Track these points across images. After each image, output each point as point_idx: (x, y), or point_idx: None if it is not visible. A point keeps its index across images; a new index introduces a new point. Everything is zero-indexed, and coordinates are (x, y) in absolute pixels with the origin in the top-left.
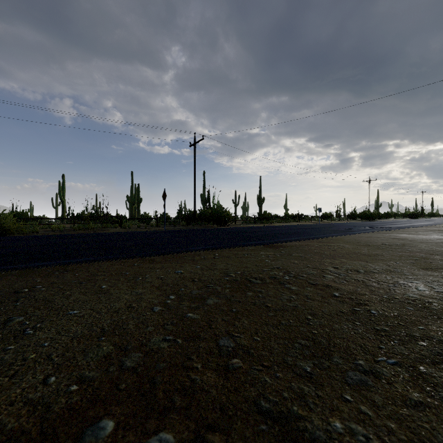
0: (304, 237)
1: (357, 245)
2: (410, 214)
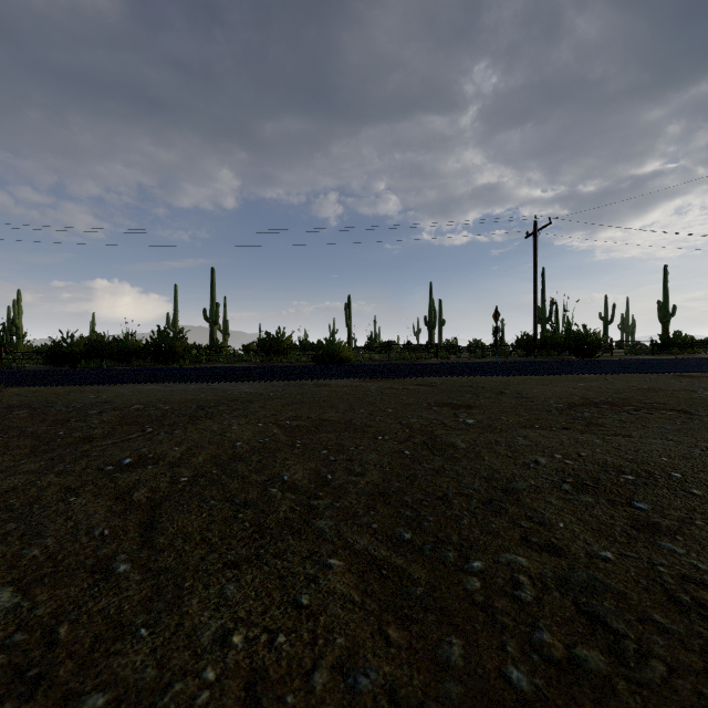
0: None
1: None
2: None
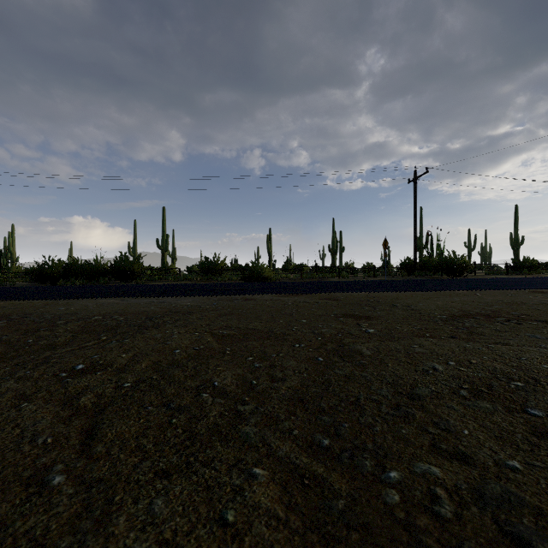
0: None
1: None
2: None
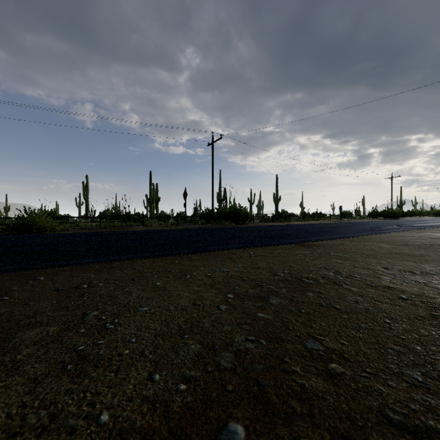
0: (334, 235)
1: (394, 244)
2: (436, 212)
